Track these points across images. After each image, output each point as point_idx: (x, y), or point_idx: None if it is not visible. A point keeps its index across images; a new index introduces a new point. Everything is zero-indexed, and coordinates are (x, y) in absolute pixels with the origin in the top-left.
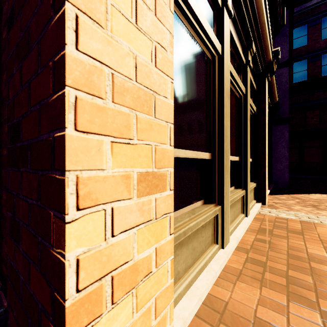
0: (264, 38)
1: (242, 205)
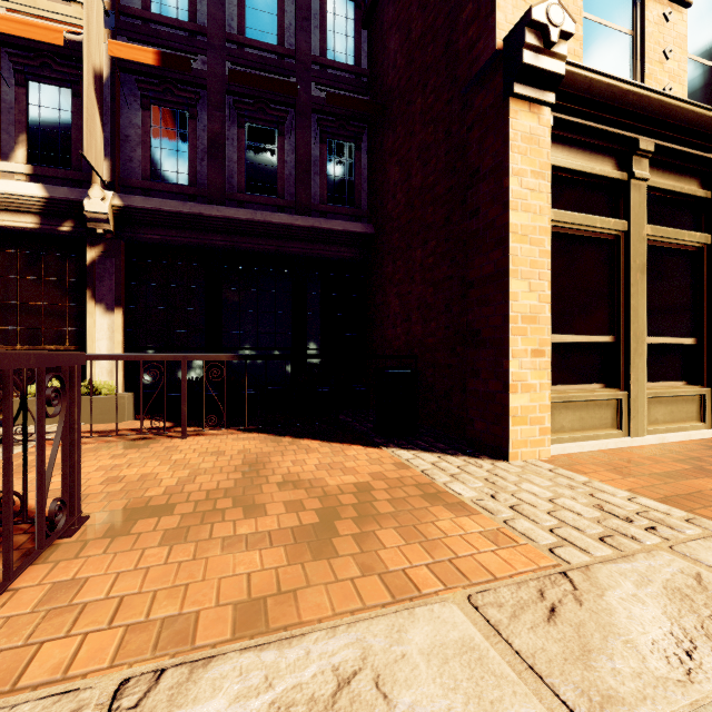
0: None
1: (701, 409)
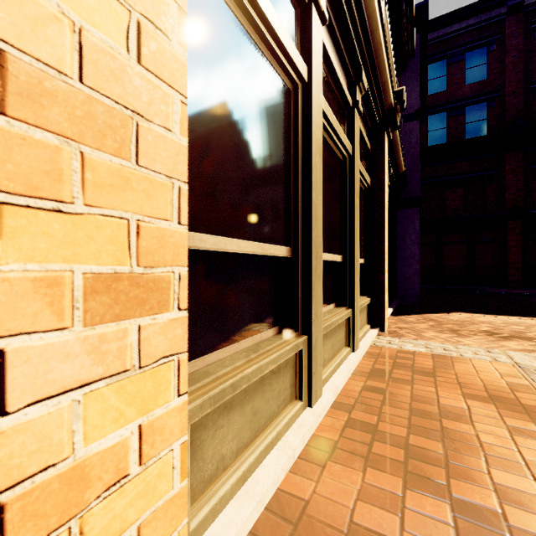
0: (381, 67)
1: (347, 333)
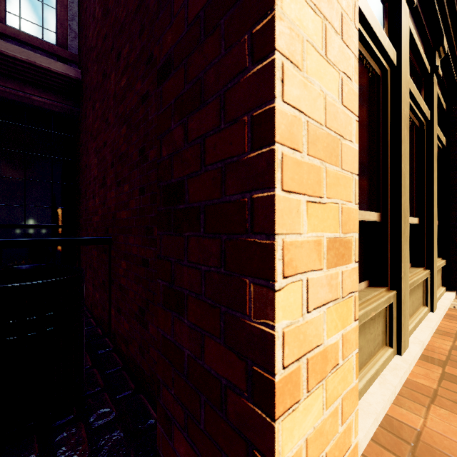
0: None
1: (424, 292)
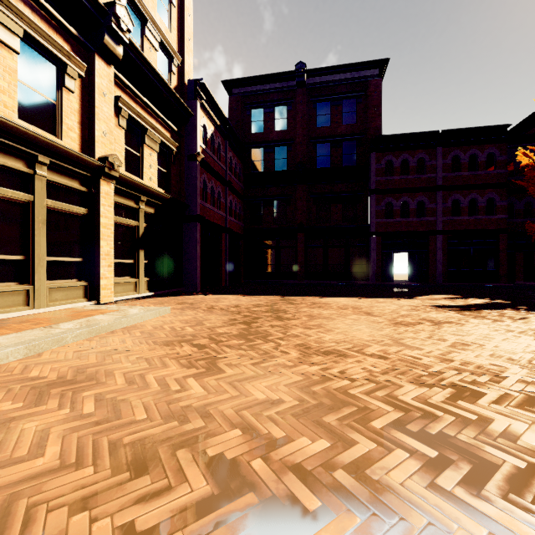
0: (63, 151)
1: (28, 298)
